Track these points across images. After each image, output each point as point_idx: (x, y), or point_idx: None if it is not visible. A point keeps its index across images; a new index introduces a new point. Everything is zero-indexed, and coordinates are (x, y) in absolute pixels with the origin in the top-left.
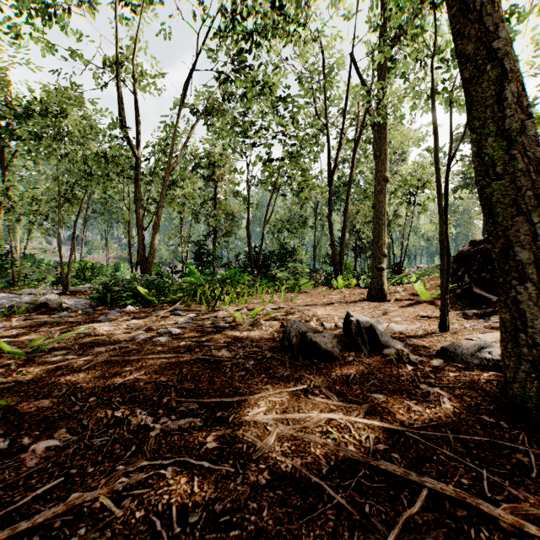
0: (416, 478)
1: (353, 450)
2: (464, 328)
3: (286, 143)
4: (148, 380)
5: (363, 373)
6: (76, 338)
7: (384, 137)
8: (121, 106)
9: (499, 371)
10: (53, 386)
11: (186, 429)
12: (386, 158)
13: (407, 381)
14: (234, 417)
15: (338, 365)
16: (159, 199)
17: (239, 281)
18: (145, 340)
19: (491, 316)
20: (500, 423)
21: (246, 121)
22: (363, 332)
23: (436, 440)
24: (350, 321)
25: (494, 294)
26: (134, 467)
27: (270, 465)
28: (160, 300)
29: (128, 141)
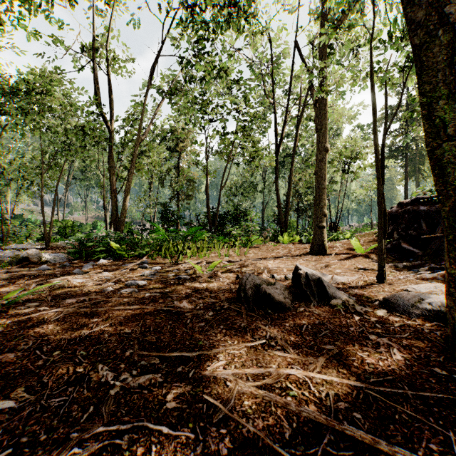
0: (386, 447)
1: (315, 409)
2: (398, 279)
3: (239, 119)
4: (113, 331)
5: (314, 323)
6: (50, 290)
7: (324, 113)
8: (97, 86)
9: (440, 321)
10: (21, 338)
11: (146, 387)
12: (326, 131)
13: (356, 332)
14: (195, 371)
15: (291, 316)
16: (130, 167)
17: (199, 237)
18: (114, 291)
19: (420, 268)
20: (454, 377)
21: (205, 100)
22: (311, 284)
23: (395, 397)
24: (299, 274)
25: (420, 248)
26: (90, 432)
27: (231, 429)
28: (130, 254)
29: (103, 116)
